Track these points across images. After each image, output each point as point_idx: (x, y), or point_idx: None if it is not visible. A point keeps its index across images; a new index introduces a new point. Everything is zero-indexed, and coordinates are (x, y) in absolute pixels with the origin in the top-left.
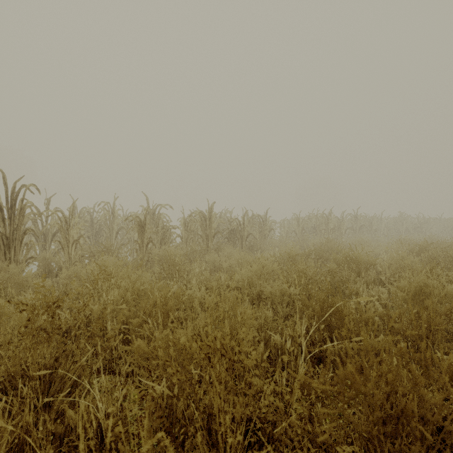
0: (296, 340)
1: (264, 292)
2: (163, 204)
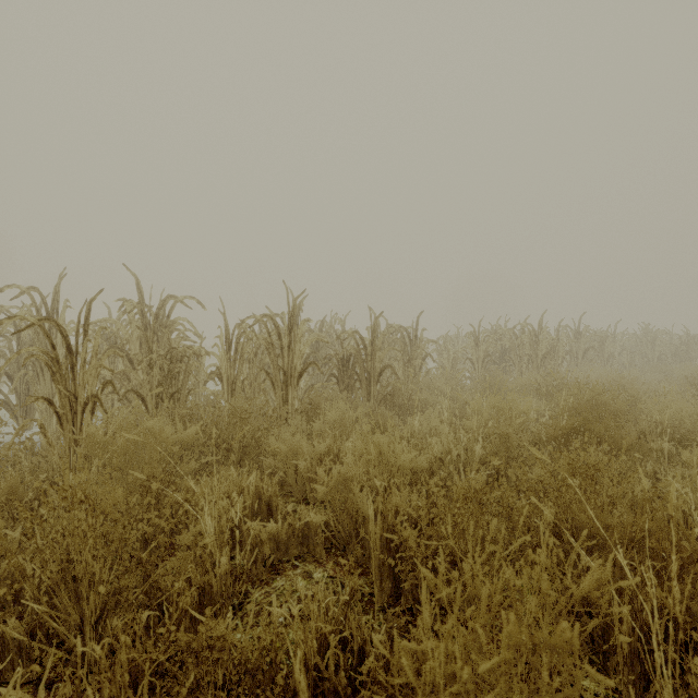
0: None
1: None
2: (179, 297)
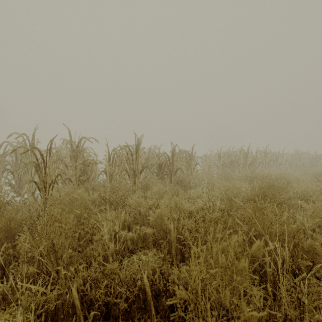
0: None
1: None
2: (87, 138)
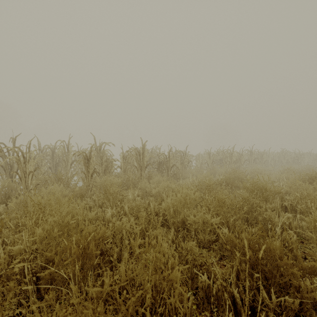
0: (228, 291)
1: (188, 221)
2: (107, 142)
